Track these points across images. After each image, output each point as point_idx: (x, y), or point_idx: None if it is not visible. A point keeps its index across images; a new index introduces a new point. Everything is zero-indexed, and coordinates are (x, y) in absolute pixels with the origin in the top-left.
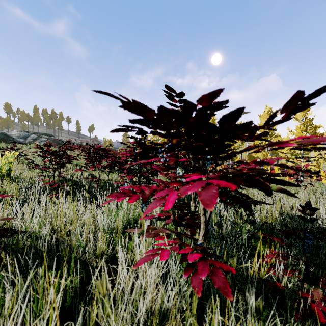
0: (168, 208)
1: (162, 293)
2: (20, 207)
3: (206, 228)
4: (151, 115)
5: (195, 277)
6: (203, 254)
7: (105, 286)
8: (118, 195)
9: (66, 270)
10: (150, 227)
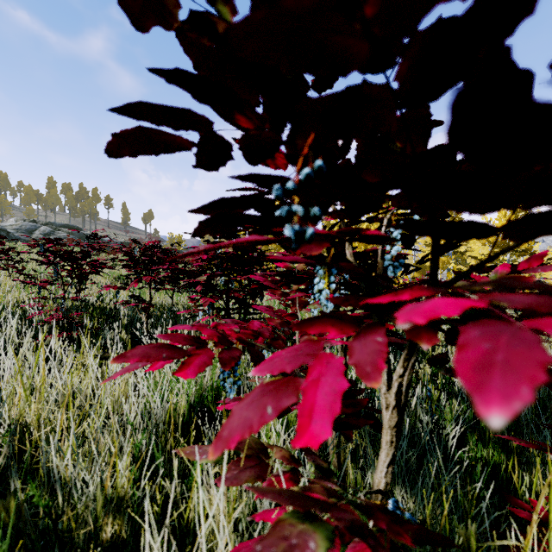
0: (315, 440)
1: None
2: None
3: (397, 442)
4: None
5: None
6: None
7: None
8: (149, 356)
9: None
10: (242, 442)
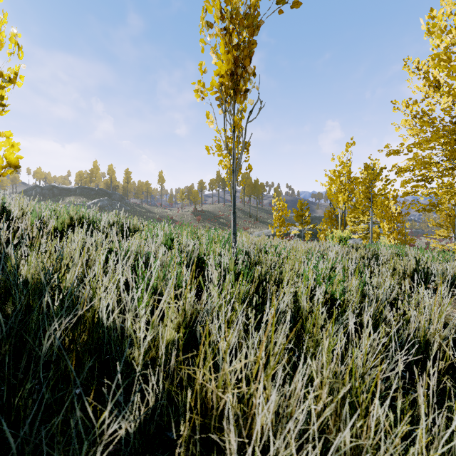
0: None
1: None
2: None
3: None
4: None
5: None
6: None
7: None
8: None
9: None
10: None
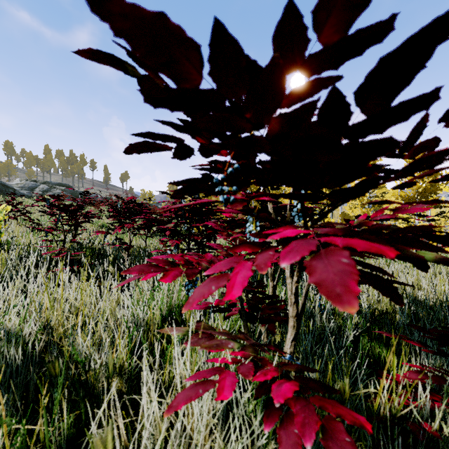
0: (234, 297)
1: (221, 448)
2: (3, 287)
3: (297, 327)
4: (192, 74)
5: (286, 432)
6: (300, 383)
7: (109, 446)
8: (144, 270)
9: (44, 408)
10: (200, 326)
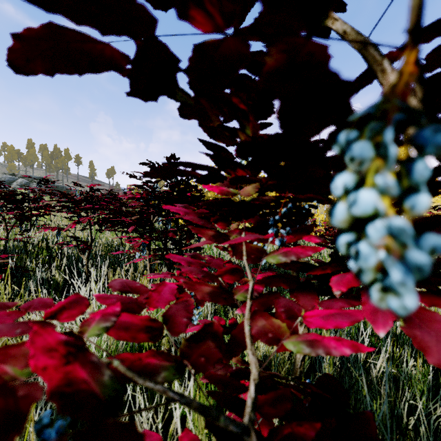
0: None
1: None
2: None
3: None
4: None
5: None
6: None
7: None
8: None
9: None
10: None
